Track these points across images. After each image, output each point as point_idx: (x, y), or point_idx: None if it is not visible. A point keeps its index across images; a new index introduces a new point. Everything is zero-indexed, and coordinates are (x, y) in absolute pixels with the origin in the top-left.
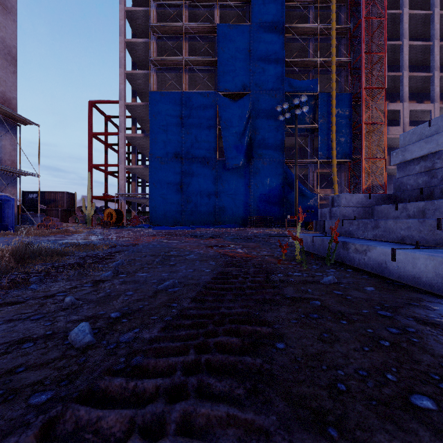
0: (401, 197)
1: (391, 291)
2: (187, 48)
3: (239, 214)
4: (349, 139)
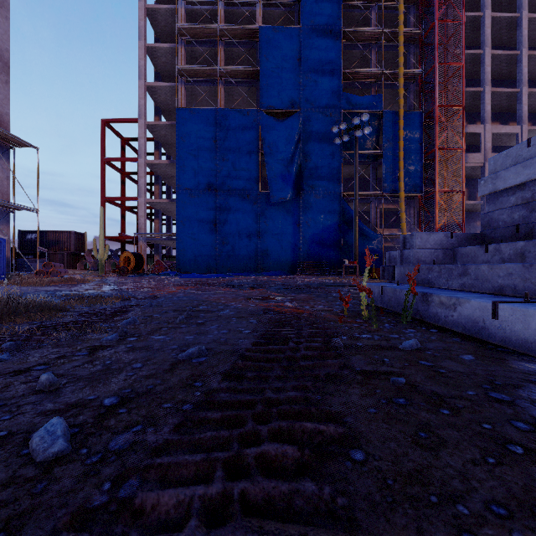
0: (491, 237)
1: (497, 360)
2: (223, 56)
3: (287, 258)
4: (419, 168)
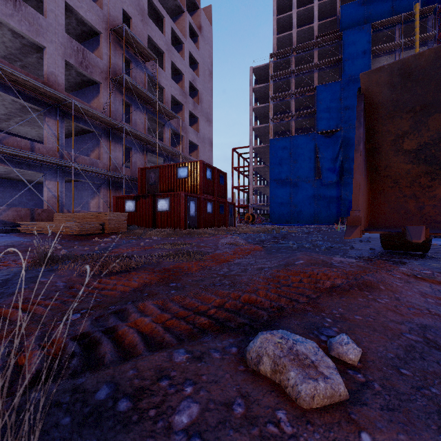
0: None
1: None
2: (294, 104)
3: (333, 215)
4: None
